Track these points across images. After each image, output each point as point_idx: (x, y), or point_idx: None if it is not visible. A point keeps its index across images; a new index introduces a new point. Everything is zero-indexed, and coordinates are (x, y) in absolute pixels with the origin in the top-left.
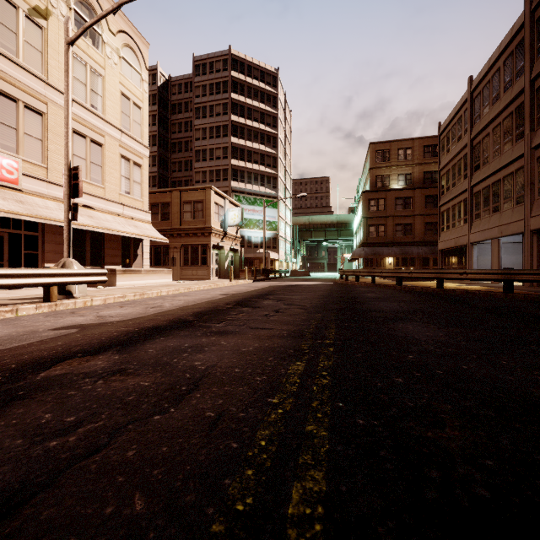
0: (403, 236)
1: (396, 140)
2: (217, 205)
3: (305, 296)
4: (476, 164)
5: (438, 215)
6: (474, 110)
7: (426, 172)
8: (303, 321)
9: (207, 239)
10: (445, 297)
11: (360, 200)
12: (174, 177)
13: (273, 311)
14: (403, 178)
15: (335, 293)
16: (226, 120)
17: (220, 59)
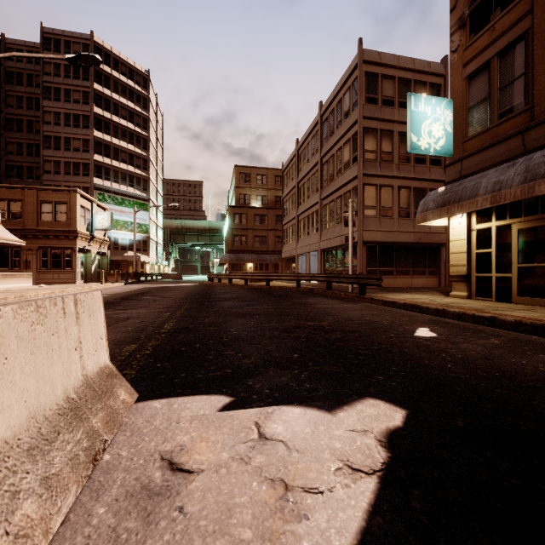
0: (260, 246)
1: (256, 167)
2: (83, 208)
3: (174, 293)
4: (300, 200)
5: (282, 232)
6: (299, 163)
7: (277, 196)
8: (172, 303)
9: (73, 242)
10: (265, 291)
11: (227, 212)
12: (10, 160)
13: (152, 301)
14: (261, 199)
15: (198, 290)
16: (87, 110)
17: (79, 41)
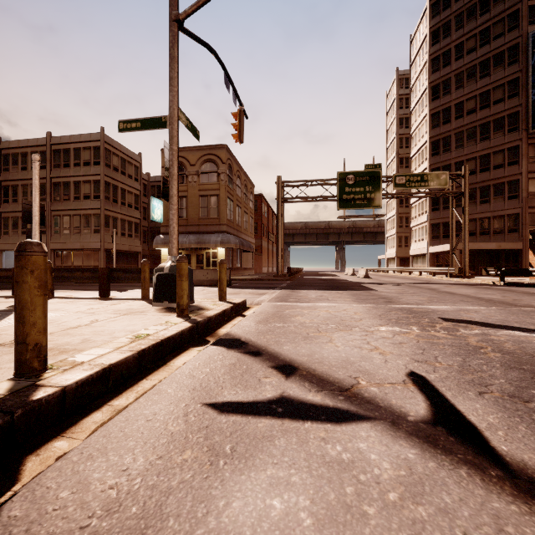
0: None
1: None
2: None
3: None
4: (5, 198)
5: None
6: (3, 162)
7: None
8: None
9: None
10: None
11: None
12: None
13: None
14: None
15: None
16: None
17: None
